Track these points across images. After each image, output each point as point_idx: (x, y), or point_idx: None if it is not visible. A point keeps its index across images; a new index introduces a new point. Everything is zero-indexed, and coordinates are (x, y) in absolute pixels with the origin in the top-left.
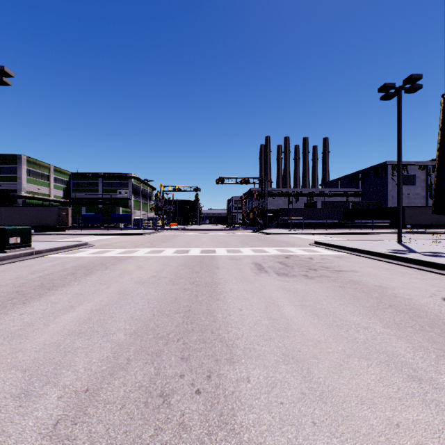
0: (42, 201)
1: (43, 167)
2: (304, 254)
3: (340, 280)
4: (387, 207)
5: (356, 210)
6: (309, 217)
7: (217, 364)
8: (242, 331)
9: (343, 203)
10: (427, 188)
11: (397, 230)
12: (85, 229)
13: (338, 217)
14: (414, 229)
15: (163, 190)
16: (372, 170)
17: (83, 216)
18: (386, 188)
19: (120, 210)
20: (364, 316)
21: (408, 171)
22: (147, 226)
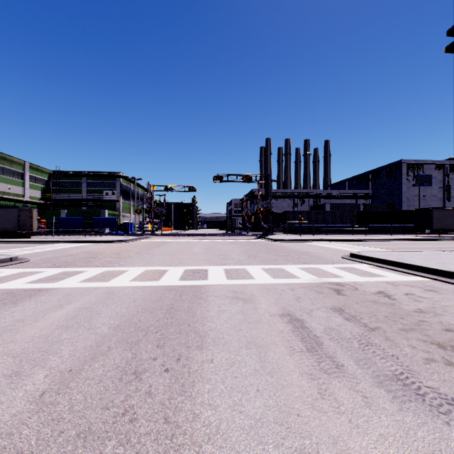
0: (13, 202)
1: (15, 163)
2: (358, 280)
3: None
4: (402, 210)
5: (370, 213)
6: (319, 221)
7: None
8: None
9: (354, 205)
10: (445, 190)
11: None
12: (58, 235)
13: (351, 221)
14: (437, 234)
15: (152, 190)
16: (384, 169)
17: (59, 220)
18: (400, 189)
19: (105, 213)
20: None
21: (424, 171)
22: (135, 231)
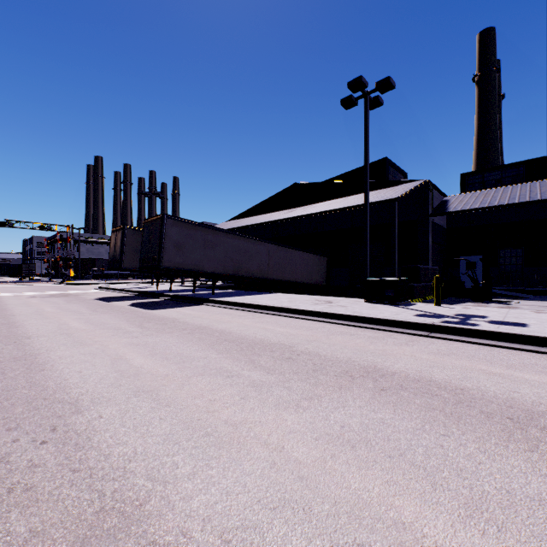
0: None
1: None
2: (76, 292)
3: (73, 297)
4: None
5: None
6: None
7: (2, 305)
8: (12, 304)
9: None
10: None
11: (152, 278)
12: None
13: None
14: None
15: None
16: None
17: None
18: None
19: None
20: (62, 300)
21: None
22: None
